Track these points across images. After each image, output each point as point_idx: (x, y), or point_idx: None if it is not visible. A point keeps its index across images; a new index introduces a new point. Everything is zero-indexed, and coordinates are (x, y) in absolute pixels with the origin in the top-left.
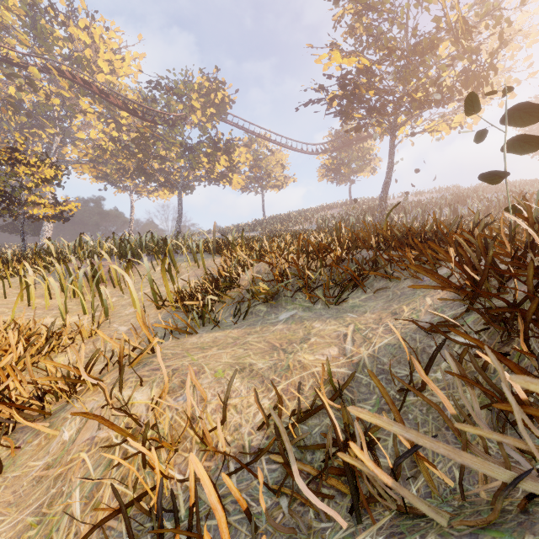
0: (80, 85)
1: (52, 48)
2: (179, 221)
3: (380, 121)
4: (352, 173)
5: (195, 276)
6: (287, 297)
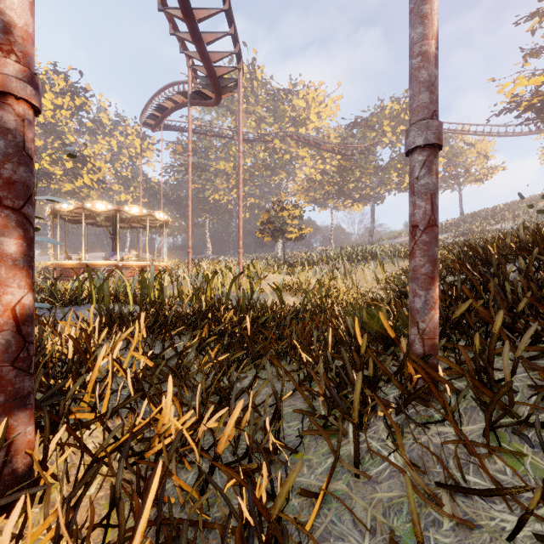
0: (302, 142)
1: (284, 120)
2: (372, 229)
3: None
4: None
5: (393, 271)
6: None
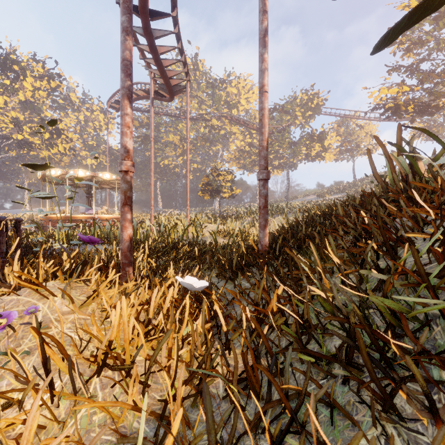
0: (234, 122)
1: (220, 103)
2: (287, 190)
3: (431, 113)
4: None
5: None
6: None
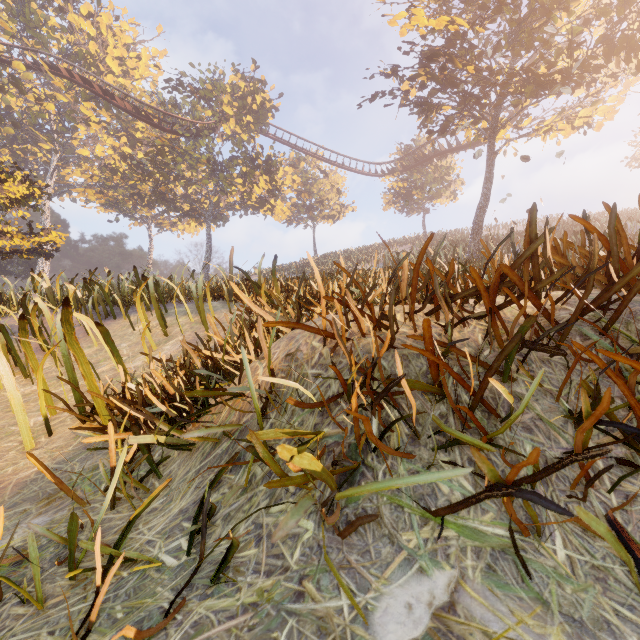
0: (79, 85)
1: (46, 40)
2: (208, 259)
3: (476, 117)
4: (426, 199)
5: (192, 341)
6: (396, 475)
